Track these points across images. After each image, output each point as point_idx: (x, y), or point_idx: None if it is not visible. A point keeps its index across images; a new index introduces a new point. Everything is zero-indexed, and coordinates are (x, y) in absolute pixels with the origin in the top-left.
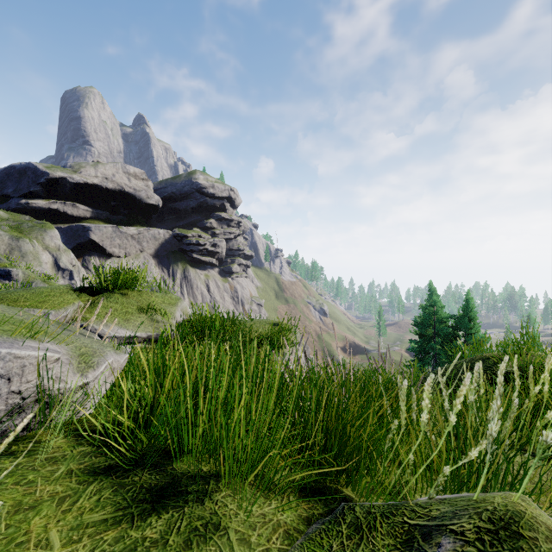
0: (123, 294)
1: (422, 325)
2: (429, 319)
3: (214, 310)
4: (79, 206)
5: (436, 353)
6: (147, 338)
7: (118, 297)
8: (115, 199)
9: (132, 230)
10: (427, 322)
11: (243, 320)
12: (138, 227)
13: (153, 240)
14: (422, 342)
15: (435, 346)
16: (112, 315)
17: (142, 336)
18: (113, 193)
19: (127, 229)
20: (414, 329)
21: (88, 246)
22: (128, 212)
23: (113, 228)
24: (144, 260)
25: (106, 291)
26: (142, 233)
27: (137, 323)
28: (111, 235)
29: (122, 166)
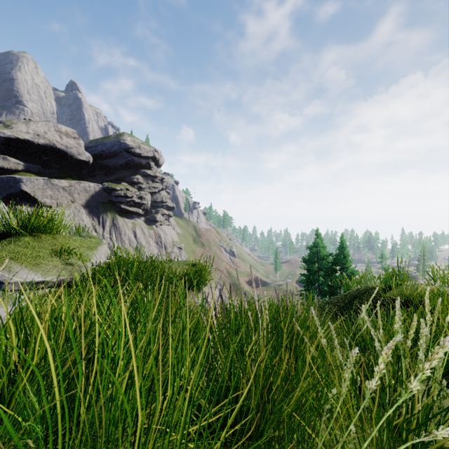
0: (36, 238)
1: (310, 262)
2: (315, 257)
3: (140, 253)
4: (10, 159)
5: (320, 283)
6: (59, 282)
7: (29, 241)
8: (46, 154)
9: (63, 183)
10: (313, 259)
11: (163, 261)
12: (69, 180)
13: (83, 192)
14: (310, 276)
15: (319, 278)
16: (18, 259)
17: (53, 281)
18: (45, 149)
19: (58, 182)
20: (304, 266)
21: (19, 196)
22: (59, 167)
23: (44, 180)
24: (75, 209)
25: (15, 234)
26: (73, 185)
27: (48, 267)
28: (43, 186)
29: (54, 124)
